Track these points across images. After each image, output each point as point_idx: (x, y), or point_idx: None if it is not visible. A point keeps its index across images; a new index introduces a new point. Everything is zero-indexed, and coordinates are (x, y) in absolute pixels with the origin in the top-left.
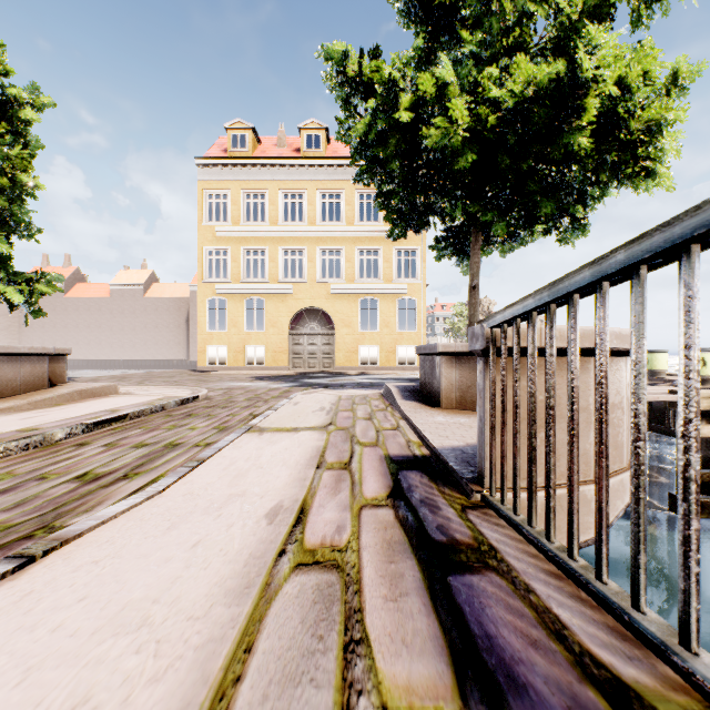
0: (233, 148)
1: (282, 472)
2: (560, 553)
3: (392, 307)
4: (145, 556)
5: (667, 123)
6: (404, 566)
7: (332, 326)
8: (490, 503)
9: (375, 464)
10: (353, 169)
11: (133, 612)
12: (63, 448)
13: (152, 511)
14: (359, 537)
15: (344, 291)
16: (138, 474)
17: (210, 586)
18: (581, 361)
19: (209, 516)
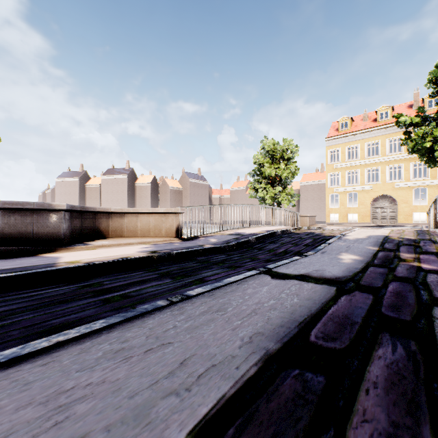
0: (341, 129)
1: None
2: None
3: (436, 192)
4: None
5: None
6: None
7: (395, 203)
8: None
9: None
10: None
11: None
12: None
13: None
14: None
15: (403, 185)
16: None
17: None
18: None
19: None
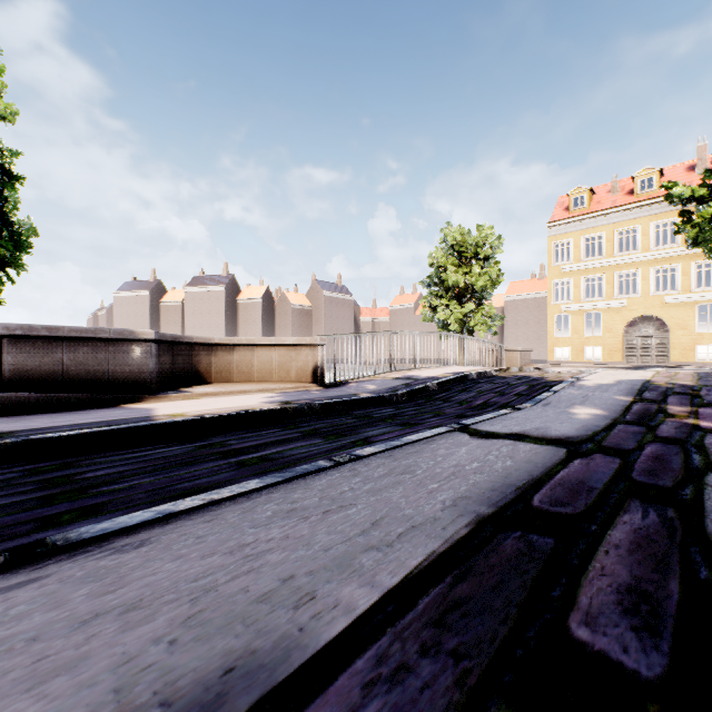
0: (573, 207)
1: None
2: None
3: None
4: None
5: None
6: None
7: (665, 329)
8: None
9: None
10: None
11: None
12: None
13: None
14: None
15: (679, 300)
16: None
17: None
18: None
19: None
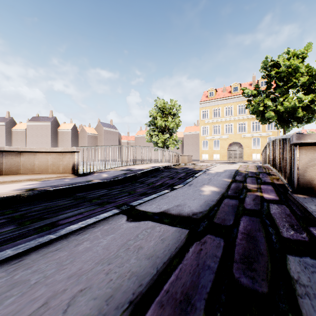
0: (209, 96)
1: None
2: None
3: (265, 140)
4: None
5: None
6: None
7: (242, 147)
8: None
9: None
10: None
11: None
12: None
13: None
14: None
15: (246, 136)
16: None
17: None
18: None
19: None
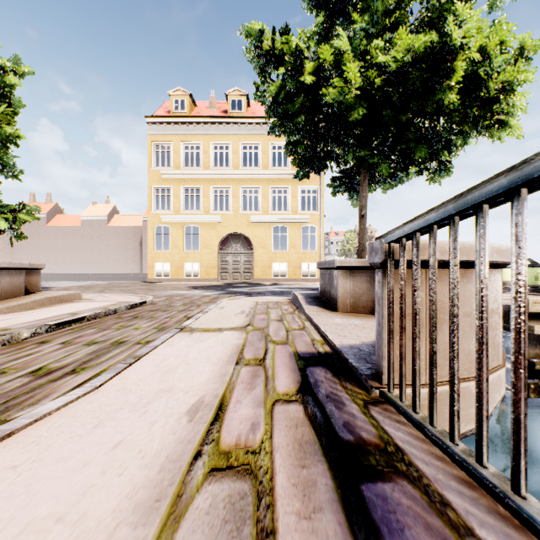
0: (175, 109)
1: (206, 367)
2: (467, 457)
3: (297, 233)
4: (65, 459)
5: (518, 83)
6: (316, 471)
7: (251, 247)
8: (390, 399)
9: (286, 360)
10: (267, 126)
11: (31, 536)
12: (27, 346)
13: (85, 408)
14: (272, 436)
15: (261, 220)
16: (84, 369)
17: (120, 498)
18: (466, 272)
19: (135, 412)
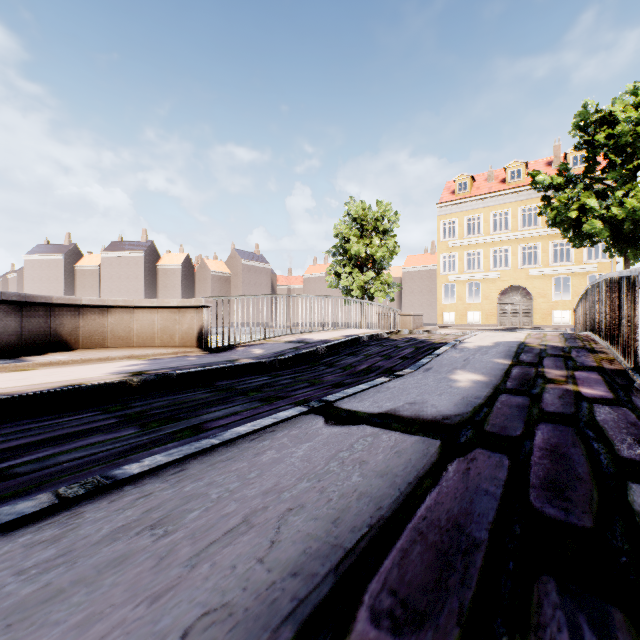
0: (458, 191)
1: None
2: None
3: (582, 282)
4: None
5: None
6: None
7: (530, 297)
8: None
9: None
10: None
11: None
12: None
13: None
14: None
15: (540, 273)
16: None
17: None
18: None
19: None
